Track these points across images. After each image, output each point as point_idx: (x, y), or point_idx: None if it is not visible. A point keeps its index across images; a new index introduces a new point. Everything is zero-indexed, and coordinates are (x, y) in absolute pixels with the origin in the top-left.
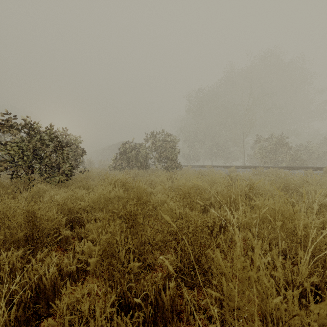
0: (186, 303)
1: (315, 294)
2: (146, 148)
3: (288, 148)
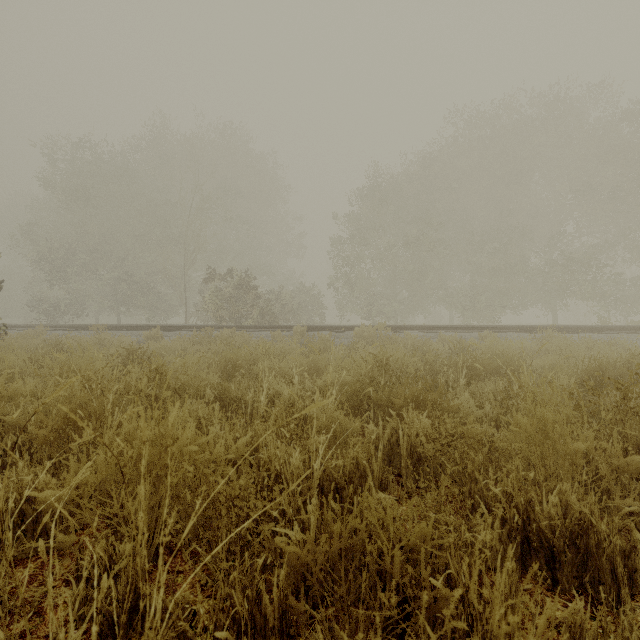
0: None
1: None
2: None
3: (255, 295)
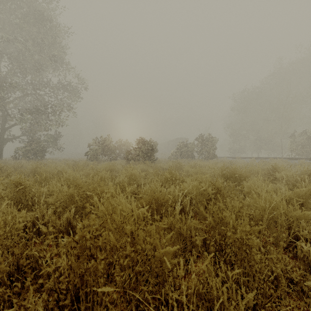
0: None
1: None
2: (192, 145)
3: None
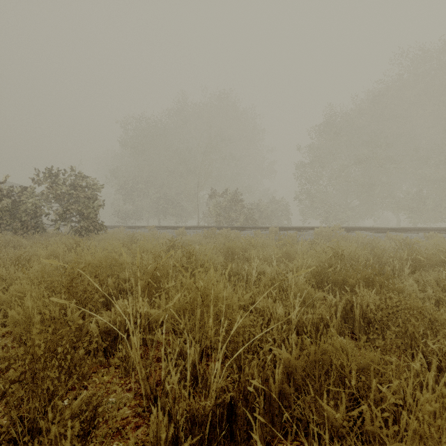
0: None
1: (229, 412)
2: (37, 196)
3: (242, 206)
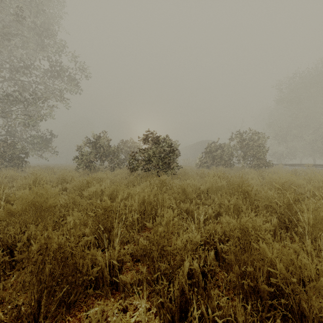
0: (283, 236)
1: None
2: (230, 147)
3: None
